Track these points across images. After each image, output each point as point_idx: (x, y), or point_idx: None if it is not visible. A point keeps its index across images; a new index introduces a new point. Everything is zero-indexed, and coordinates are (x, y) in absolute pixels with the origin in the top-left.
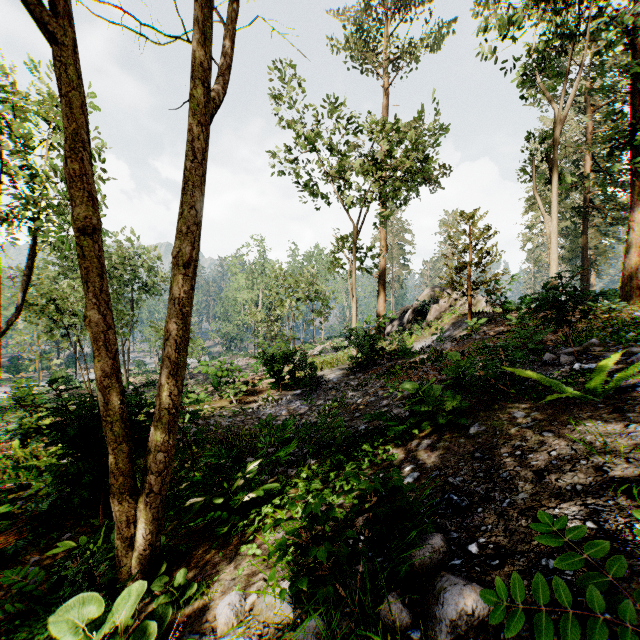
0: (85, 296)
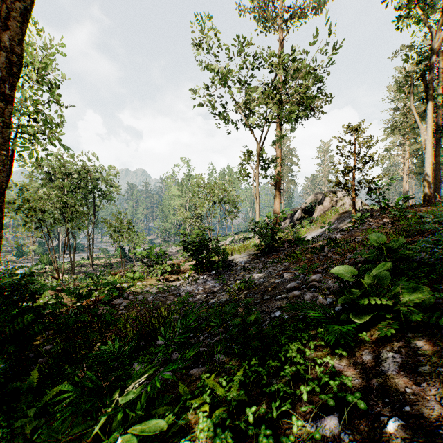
0: None
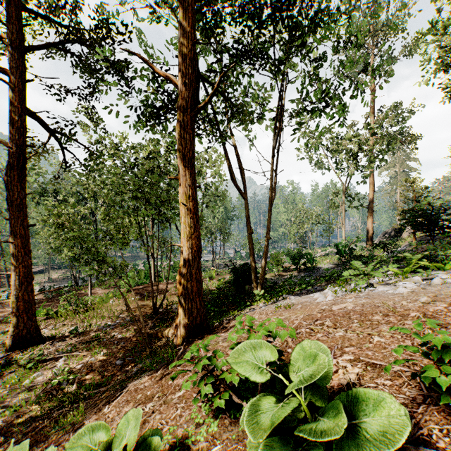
0: (249, 245)
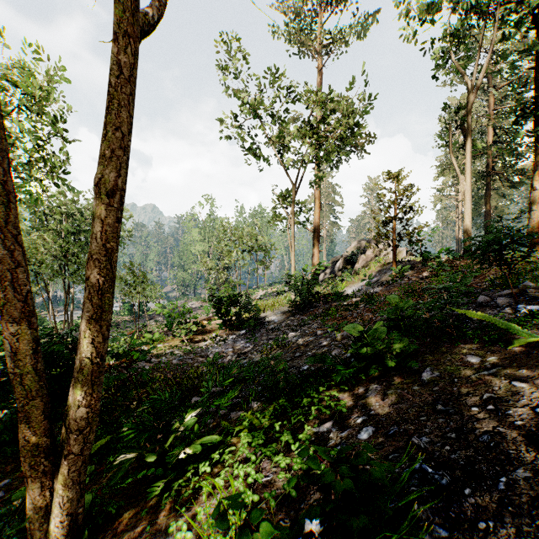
0: None
